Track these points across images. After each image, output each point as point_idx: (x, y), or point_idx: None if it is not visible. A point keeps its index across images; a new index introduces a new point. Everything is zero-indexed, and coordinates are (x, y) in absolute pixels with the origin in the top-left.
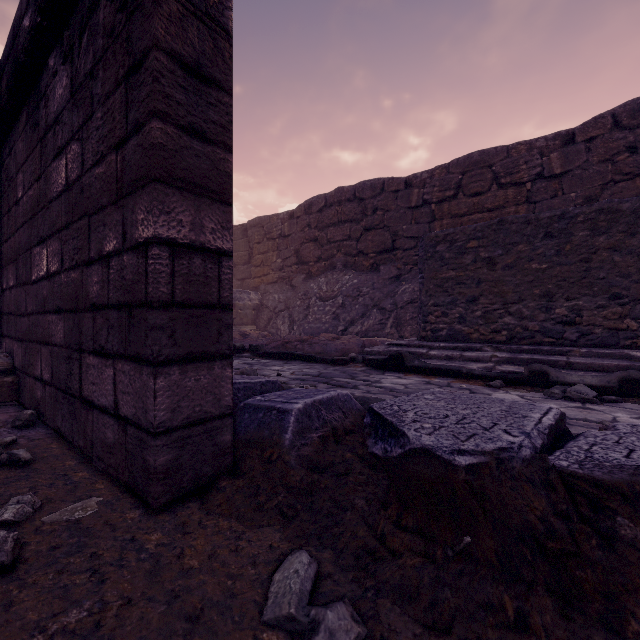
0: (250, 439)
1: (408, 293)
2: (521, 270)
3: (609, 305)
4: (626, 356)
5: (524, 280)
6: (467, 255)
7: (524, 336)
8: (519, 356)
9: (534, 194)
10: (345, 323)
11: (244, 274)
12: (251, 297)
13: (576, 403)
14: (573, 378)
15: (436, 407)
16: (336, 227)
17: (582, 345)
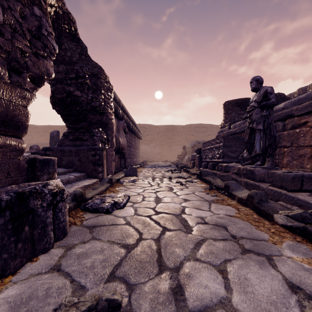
0: None
1: None
2: None
3: None
4: None
5: None
6: None
7: None
8: None
9: None
10: None
11: None
12: None
13: None
14: None
15: None
16: None
17: None
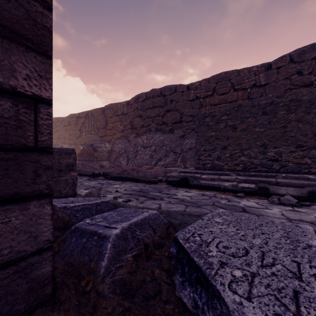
0: (73, 263)
1: (189, 144)
2: (250, 132)
3: (296, 151)
4: (306, 178)
5: (251, 137)
6: (221, 123)
7: (251, 167)
8: (250, 178)
9: (251, 94)
10: (156, 160)
11: (103, 134)
12: (106, 146)
13: (288, 207)
14: (282, 191)
15: (230, 235)
16: (151, 109)
17: (282, 172)
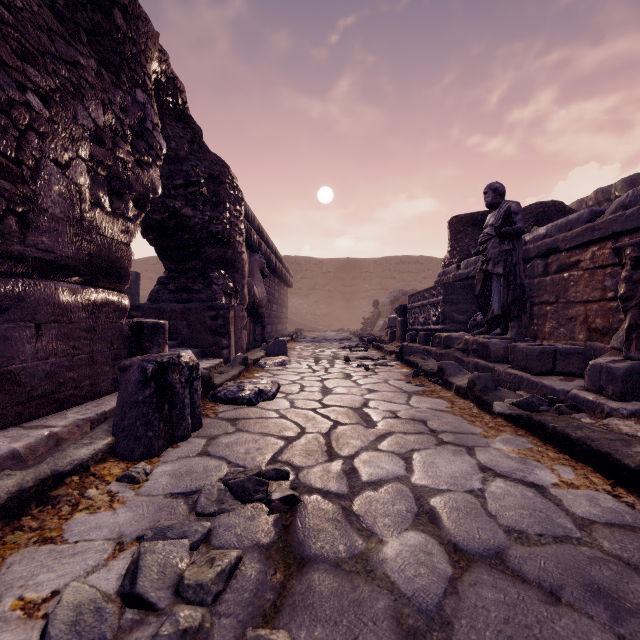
0: None
1: None
2: None
3: None
4: None
5: None
6: None
7: None
8: None
9: None
10: None
11: None
12: None
13: None
14: None
15: None
16: None
17: None
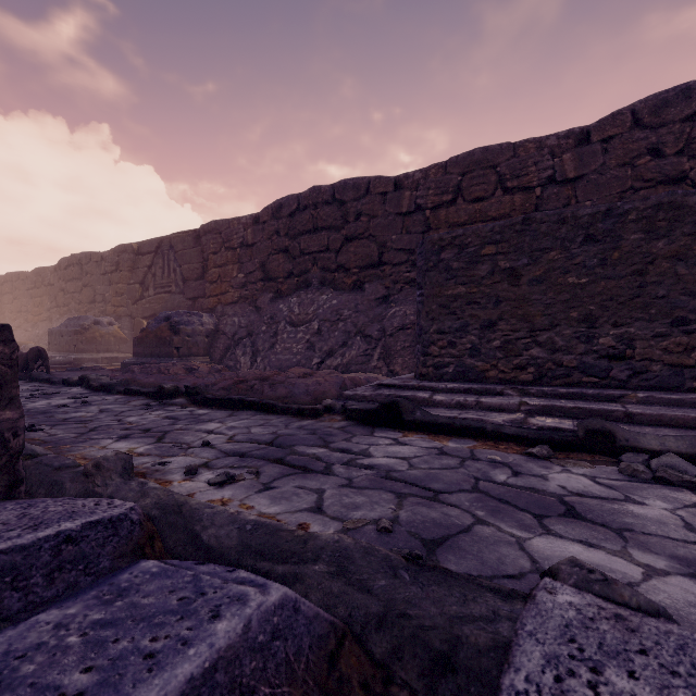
0: None
1: (399, 317)
2: (553, 285)
3: (671, 333)
4: None
5: (557, 299)
6: (482, 265)
7: (557, 374)
8: (558, 404)
9: (544, 201)
10: (322, 354)
11: (196, 292)
12: (203, 320)
13: (684, 492)
14: (649, 441)
15: None
16: (311, 235)
17: (634, 387)
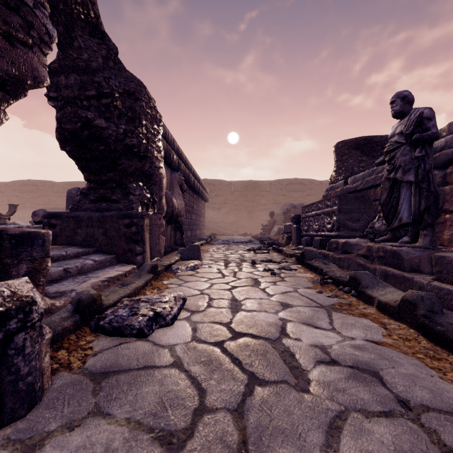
0: None
1: None
2: None
3: None
4: None
5: None
6: None
7: None
8: None
9: None
10: None
11: None
12: None
13: None
14: None
15: None
16: (27, 193)
17: None
